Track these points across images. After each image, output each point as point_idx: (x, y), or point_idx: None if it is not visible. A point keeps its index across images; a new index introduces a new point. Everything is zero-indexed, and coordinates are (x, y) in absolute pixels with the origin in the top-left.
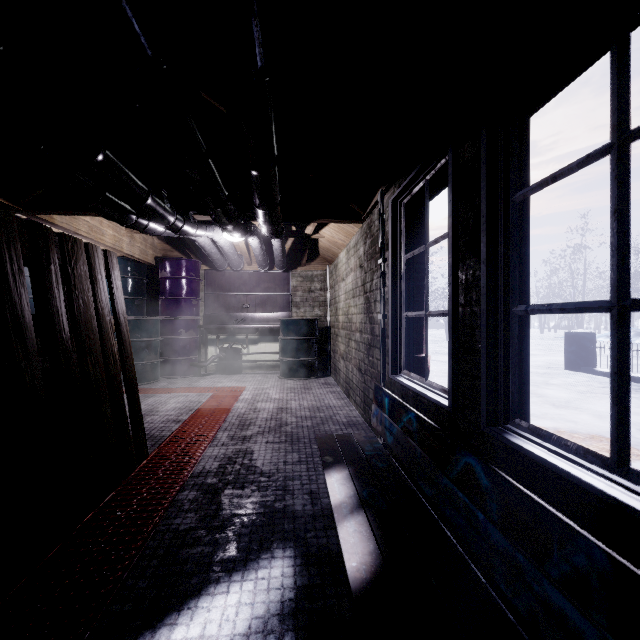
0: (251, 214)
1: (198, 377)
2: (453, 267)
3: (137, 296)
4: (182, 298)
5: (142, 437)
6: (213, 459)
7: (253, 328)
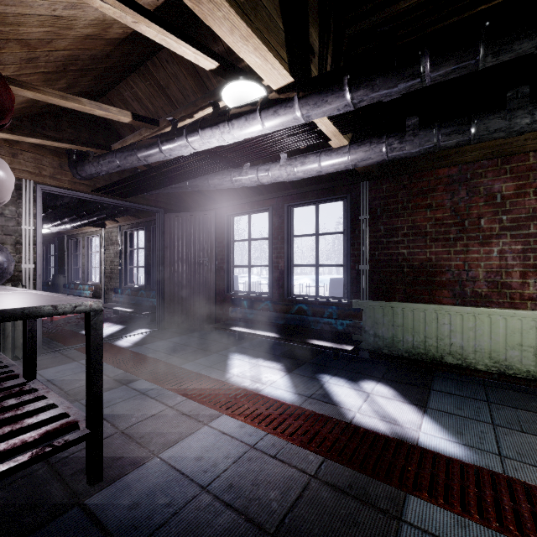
0: None
1: None
2: (43, 262)
3: None
4: None
5: None
6: None
7: None
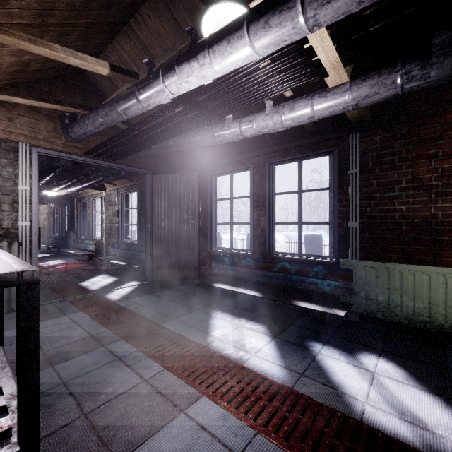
0: None
1: None
2: (59, 220)
3: None
4: None
5: None
6: None
7: None
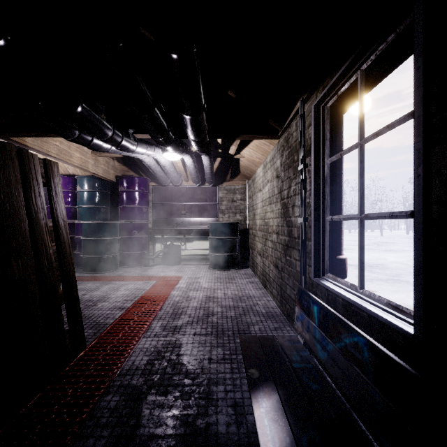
0: (182, 132)
1: (147, 267)
2: (424, 153)
3: (102, 205)
4: (135, 207)
5: (79, 331)
6: (143, 353)
7: (189, 229)
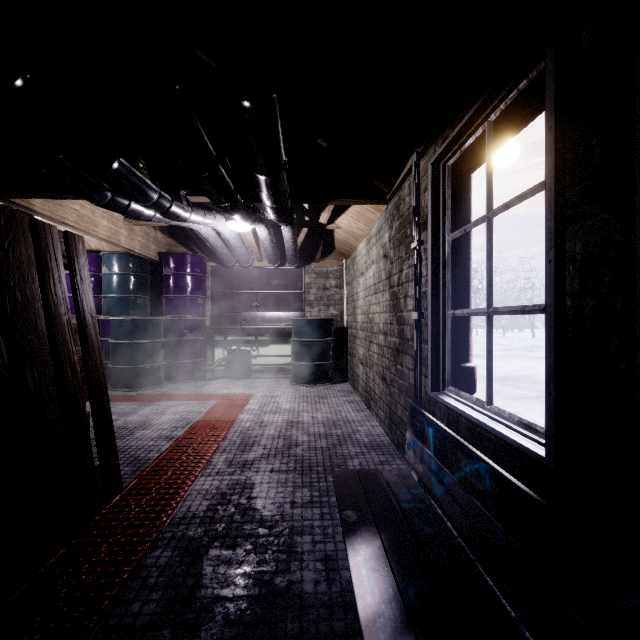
0: (255, 194)
1: (204, 382)
2: (556, 234)
3: (139, 294)
4: (186, 296)
5: (114, 467)
6: (202, 496)
7: (263, 329)
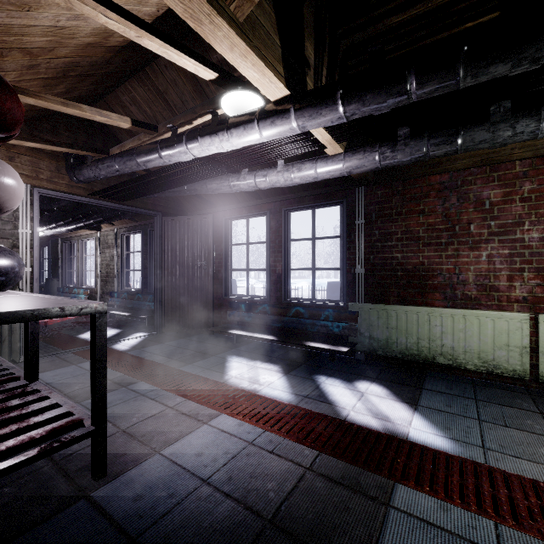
0: None
1: None
2: None
3: None
4: None
5: None
6: None
7: None
